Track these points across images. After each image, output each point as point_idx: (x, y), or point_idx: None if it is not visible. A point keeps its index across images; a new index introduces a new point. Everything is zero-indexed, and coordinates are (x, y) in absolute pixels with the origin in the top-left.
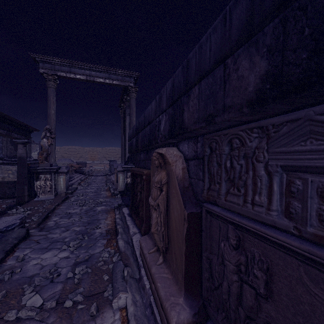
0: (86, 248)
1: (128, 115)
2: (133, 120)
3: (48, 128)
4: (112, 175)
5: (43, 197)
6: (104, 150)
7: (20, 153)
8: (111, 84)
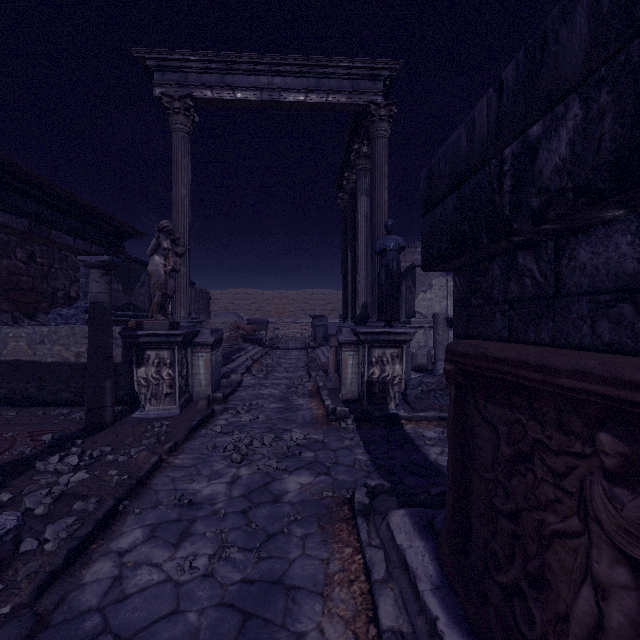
0: None
1: (363, 195)
2: (383, 200)
3: (165, 228)
4: (318, 349)
5: (154, 409)
6: (300, 296)
7: (94, 293)
8: (321, 106)
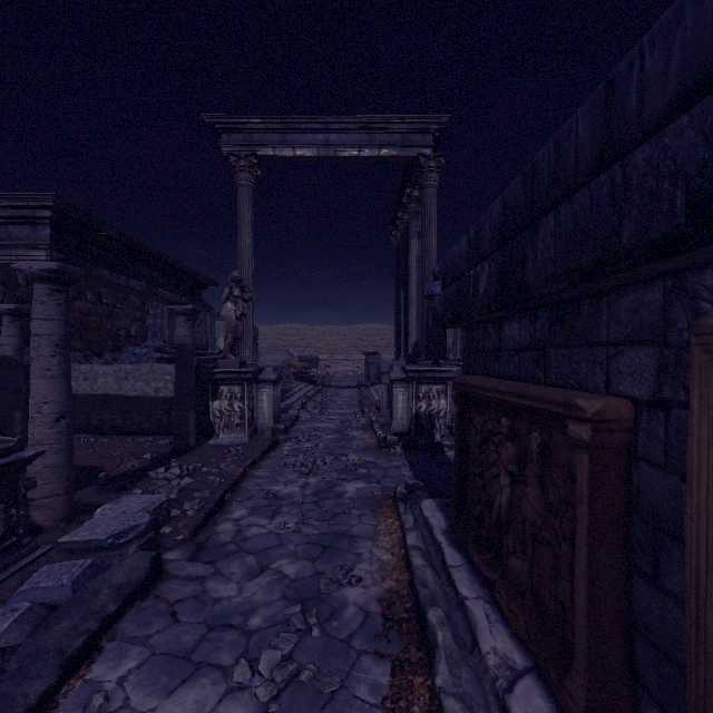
0: (314, 704)
1: (415, 237)
2: (432, 246)
3: (236, 278)
4: (372, 388)
5: (227, 437)
6: (353, 331)
7: (180, 336)
8: (374, 158)
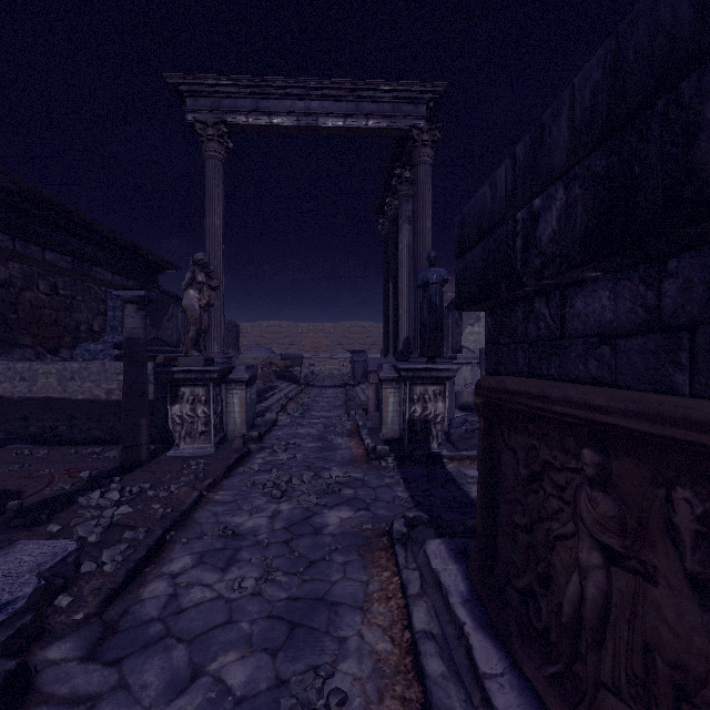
0: None
1: (405, 223)
2: (426, 229)
3: (200, 261)
4: (358, 387)
5: (189, 448)
6: (338, 328)
7: (129, 329)
8: (361, 131)
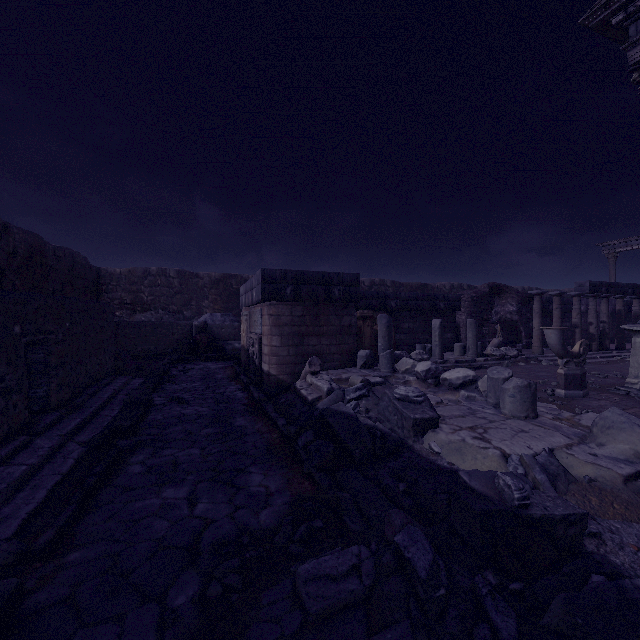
0: None
1: None
2: None
3: None
4: None
5: None
6: None
7: None
8: None
